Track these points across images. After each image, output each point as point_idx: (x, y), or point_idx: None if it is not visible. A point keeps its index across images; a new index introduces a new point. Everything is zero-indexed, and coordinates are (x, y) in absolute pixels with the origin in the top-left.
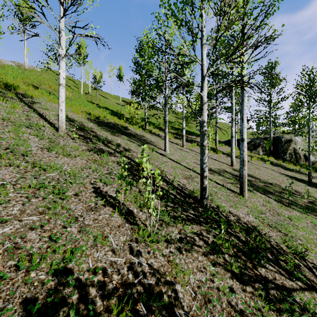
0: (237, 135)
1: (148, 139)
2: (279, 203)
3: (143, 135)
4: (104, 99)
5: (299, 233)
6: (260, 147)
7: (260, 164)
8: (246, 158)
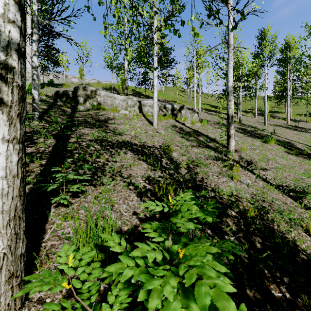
0: None
1: None
2: (290, 130)
3: None
4: (204, 98)
5: (278, 130)
6: None
7: None
8: (266, 111)
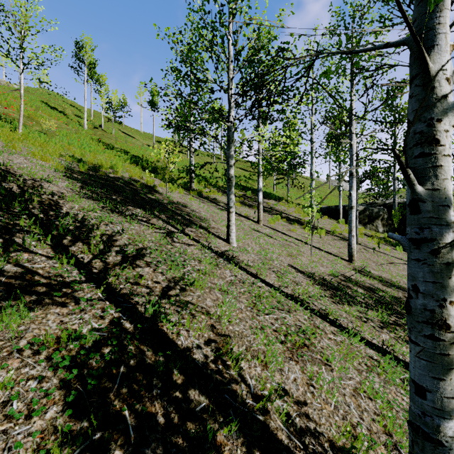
0: (335, 198)
1: (194, 212)
2: None
3: (185, 203)
4: (127, 138)
5: None
6: (380, 220)
7: (389, 251)
8: None
